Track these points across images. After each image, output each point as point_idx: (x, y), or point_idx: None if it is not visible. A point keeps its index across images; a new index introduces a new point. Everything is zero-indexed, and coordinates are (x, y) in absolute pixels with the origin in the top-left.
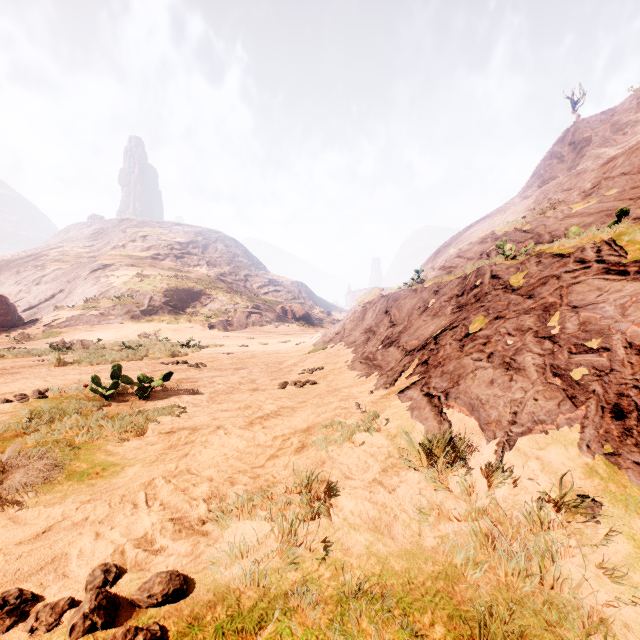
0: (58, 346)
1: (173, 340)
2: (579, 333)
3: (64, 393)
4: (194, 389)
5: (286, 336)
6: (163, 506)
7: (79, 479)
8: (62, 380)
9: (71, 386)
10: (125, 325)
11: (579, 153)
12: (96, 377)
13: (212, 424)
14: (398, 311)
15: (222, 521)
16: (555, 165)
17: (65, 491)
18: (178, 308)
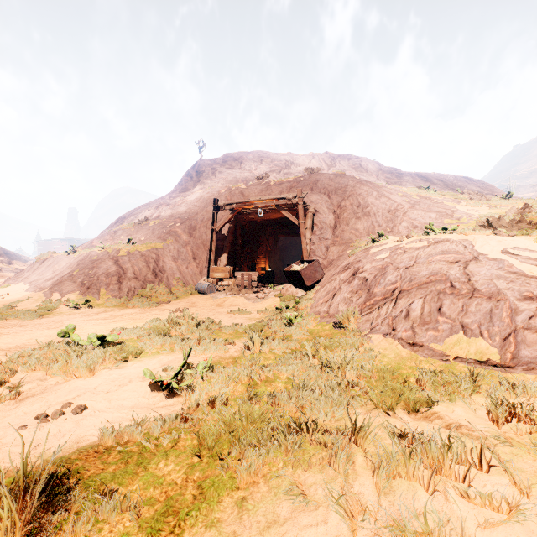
0: None
1: None
2: (92, 274)
3: None
4: None
5: None
6: None
7: None
8: None
9: None
10: None
11: (198, 179)
12: None
13: None
14: (58, 266)
15: None
16: (189, 181)
17: None
18: None
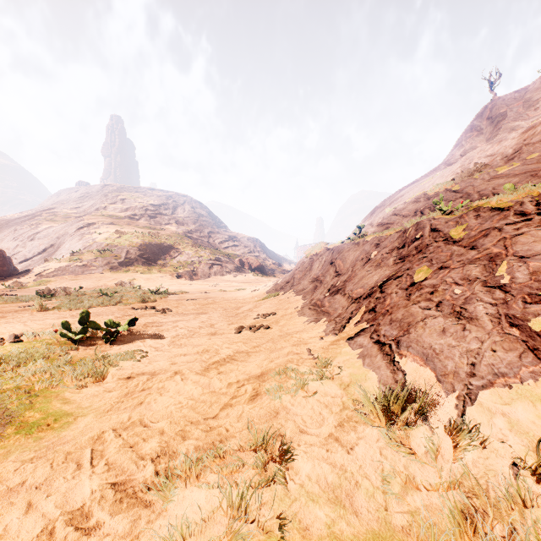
0: (44, 293)
1: (145, 288)
2: (531, 283)
3: (38, 337)
4: (158, 333)
5: (243, 284)
6: (108, 467)
7: (27, 432)
8: (40, 324)
9: (45, 331)
10: (105, 275)
11: (496, 126)
12: (66, 323)
13: (170, 369)
14: (342, 262)
15: (167, 489)
16: (475, 137)
17: (10, 447)
18: (151, 260)
